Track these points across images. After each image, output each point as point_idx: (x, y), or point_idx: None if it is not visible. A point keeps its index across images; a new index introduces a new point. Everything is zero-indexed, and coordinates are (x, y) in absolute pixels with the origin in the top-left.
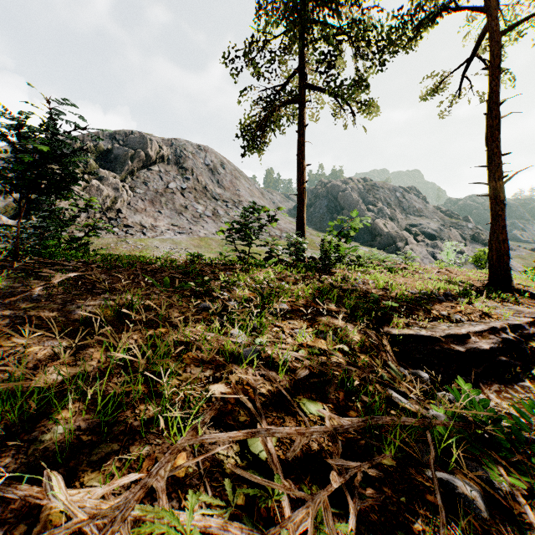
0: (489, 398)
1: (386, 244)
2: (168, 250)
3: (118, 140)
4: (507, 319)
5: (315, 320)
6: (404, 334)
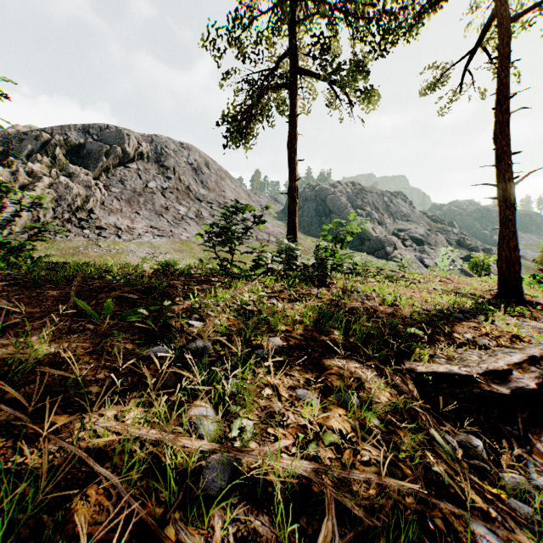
0: None
1: (375, 249)
2: (145, 254)
3: (92, 135)
4: (539, 343)
5: (323, 365)
6: (433, 372)
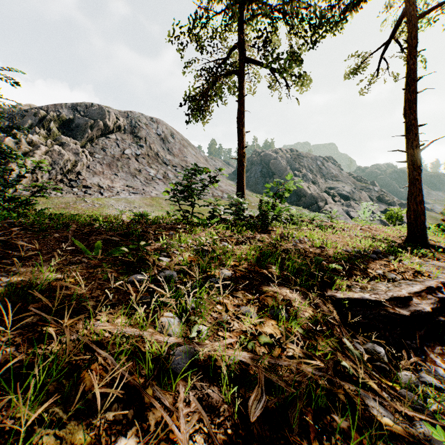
0: (436, 364)
1: (310, 203)
2: (122, 208)
3: (79, 111)
4: (437, 277)
5: (261, 290)
6: (349, 298)
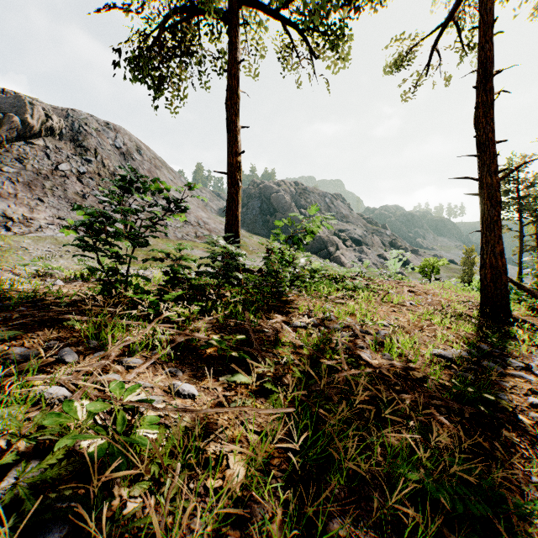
0: None
1: (319, 248)
2: (44, 253)
3: None
4: None
5: None
6: None
